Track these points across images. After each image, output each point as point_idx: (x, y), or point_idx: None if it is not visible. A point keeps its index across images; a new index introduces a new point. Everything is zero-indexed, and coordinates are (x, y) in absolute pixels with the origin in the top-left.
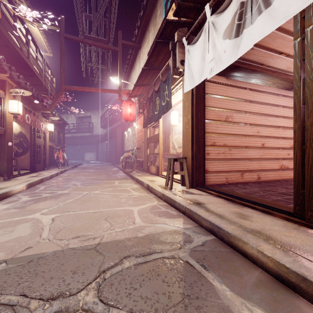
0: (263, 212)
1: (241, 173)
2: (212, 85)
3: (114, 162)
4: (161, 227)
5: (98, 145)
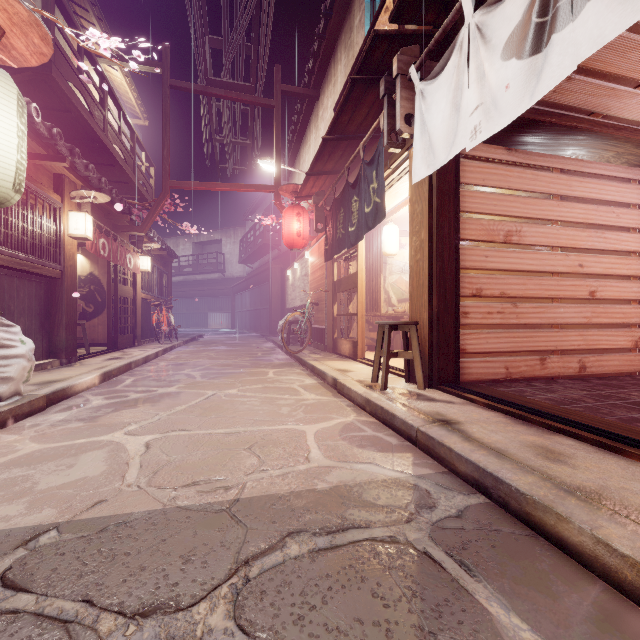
0: (600, 446)
1: (542, 358)
2: (476, 165)
3: (266, 331)
4: (365, 470)
5: (234, 298)
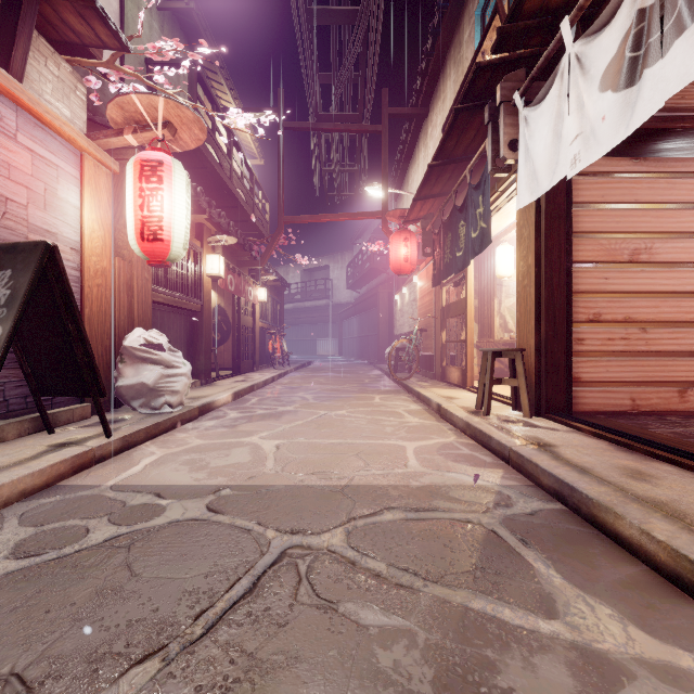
0: None
1: (680, 390)
2: (593, 181)
3: (374, 358)
4: (455, 477)
5: (341, 324)
